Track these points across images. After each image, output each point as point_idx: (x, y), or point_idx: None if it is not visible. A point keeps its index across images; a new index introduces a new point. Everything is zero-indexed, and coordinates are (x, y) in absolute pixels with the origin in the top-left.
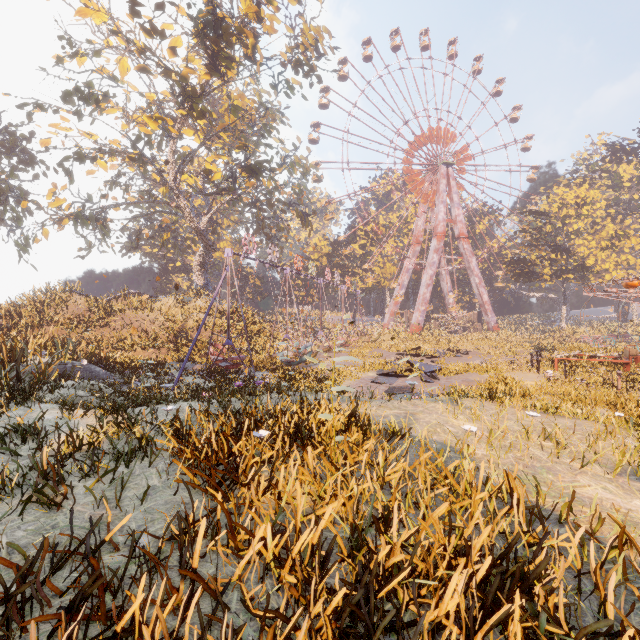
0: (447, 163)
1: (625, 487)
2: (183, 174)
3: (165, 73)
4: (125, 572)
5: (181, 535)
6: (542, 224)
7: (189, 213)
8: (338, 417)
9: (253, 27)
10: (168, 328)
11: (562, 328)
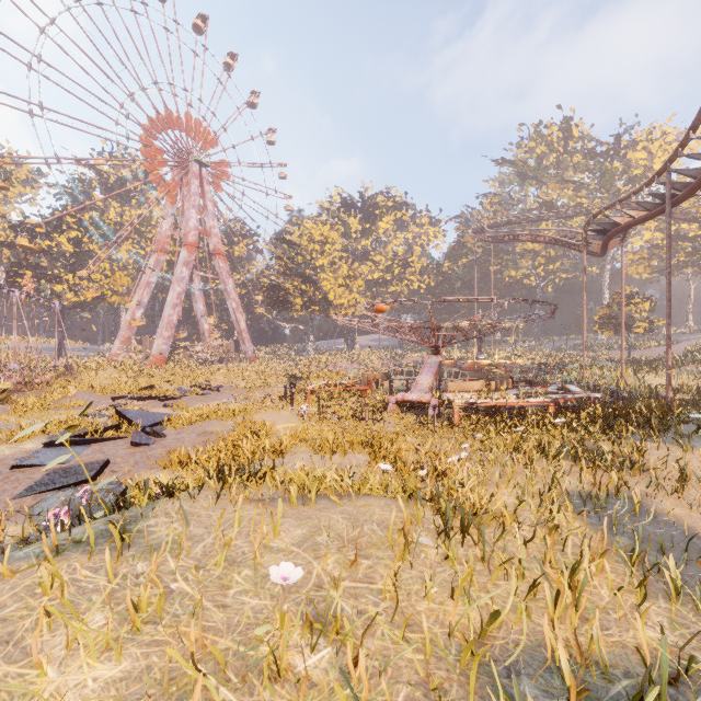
0: (200, 162)
1: None
2: None
3: None
4: None
5: None
6: (295, 254)
7: None
8: None
9: None
10: None
11: (311, 357)
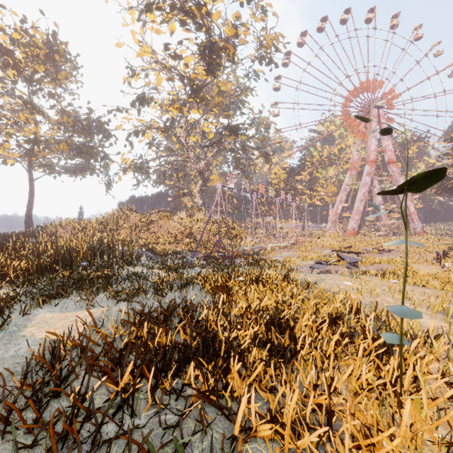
0: (378, 106)
1: (433, 317)
2: (190, 136)
3: (181, 78)
4: (196, 311)
5: (213, 303)
6: None
7: (194, 160)
8: (277, 274)
9: (233, 42)
10: (182, 231)
11: None
